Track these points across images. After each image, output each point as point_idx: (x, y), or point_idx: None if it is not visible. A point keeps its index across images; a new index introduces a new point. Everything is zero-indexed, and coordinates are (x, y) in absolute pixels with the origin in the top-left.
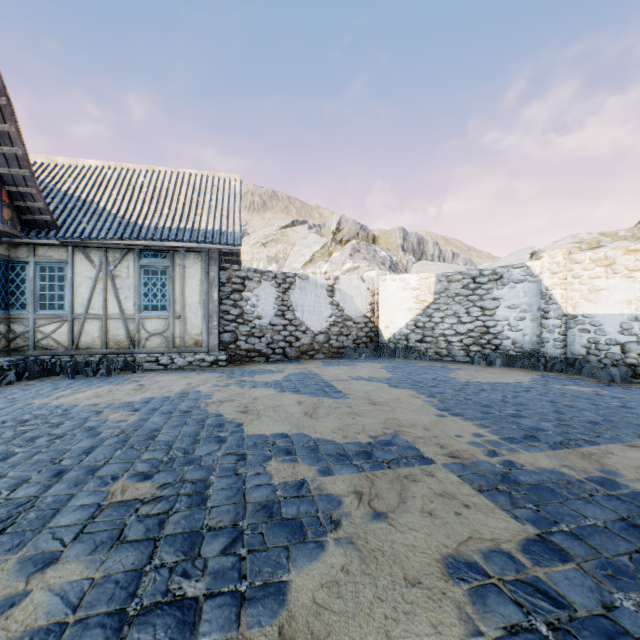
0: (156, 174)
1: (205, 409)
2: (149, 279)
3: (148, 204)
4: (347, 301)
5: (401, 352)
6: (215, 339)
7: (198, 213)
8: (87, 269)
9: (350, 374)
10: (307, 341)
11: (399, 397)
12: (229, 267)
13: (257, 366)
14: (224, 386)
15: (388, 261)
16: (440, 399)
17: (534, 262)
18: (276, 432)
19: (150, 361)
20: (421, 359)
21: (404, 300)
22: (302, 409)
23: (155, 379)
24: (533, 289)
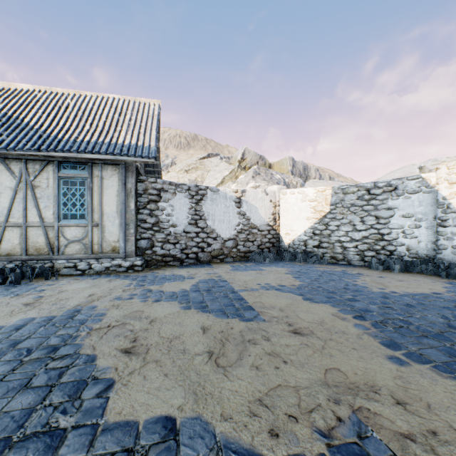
0: (82, 97)
1: (79, 344)
2: (68, 189)
3: (70, 121)
4: (252, 211)
5: (301, 256)
6: (132, 245)
7: (117, 130)
8: (7, 179)
9: (259, 281)
10: (217, 246)
11: (322, 319)
12: (146, 179)
13: (170, 271)
14: (126, 299)
15: (282, 182)
16: (373, 323)
17: (429, 174)
18: (157, 414)
19: (68, 267)
20: (319, 263)
21: (302, 210)
22: (206, 344)
23: (61, 288)
24: (428, 199)
